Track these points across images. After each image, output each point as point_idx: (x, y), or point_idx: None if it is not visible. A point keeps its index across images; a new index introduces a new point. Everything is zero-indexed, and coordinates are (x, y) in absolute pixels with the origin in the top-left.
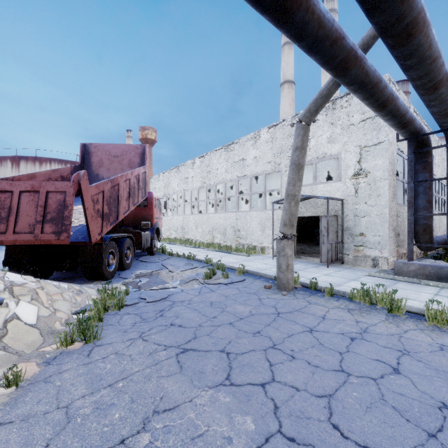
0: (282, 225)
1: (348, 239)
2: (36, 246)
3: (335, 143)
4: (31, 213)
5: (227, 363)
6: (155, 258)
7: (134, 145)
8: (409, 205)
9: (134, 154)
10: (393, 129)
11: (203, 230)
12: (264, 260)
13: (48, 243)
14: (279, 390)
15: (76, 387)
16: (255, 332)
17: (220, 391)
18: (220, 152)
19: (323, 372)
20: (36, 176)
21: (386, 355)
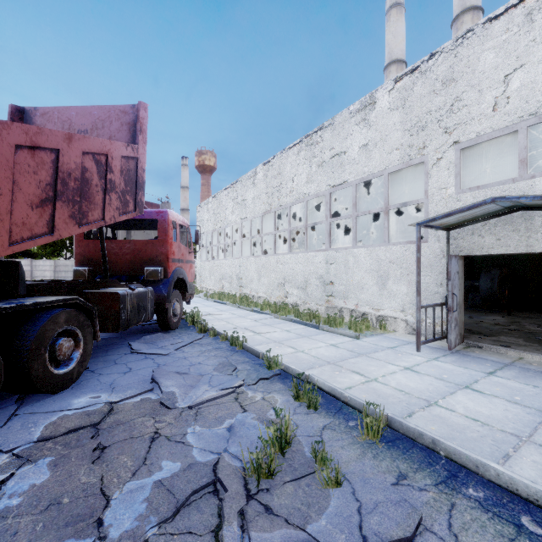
0: None
1: None
2: None
3: None
4: None
5: None
6: (167, 340)
7: (120, 108)
8: None
9: (118, 125)
10: None
11: (269, 282)
12: (398, 352)
13: None
14: None
15: None
16: None
17: None
18: (297, 150)
19: None
20: None
21: None
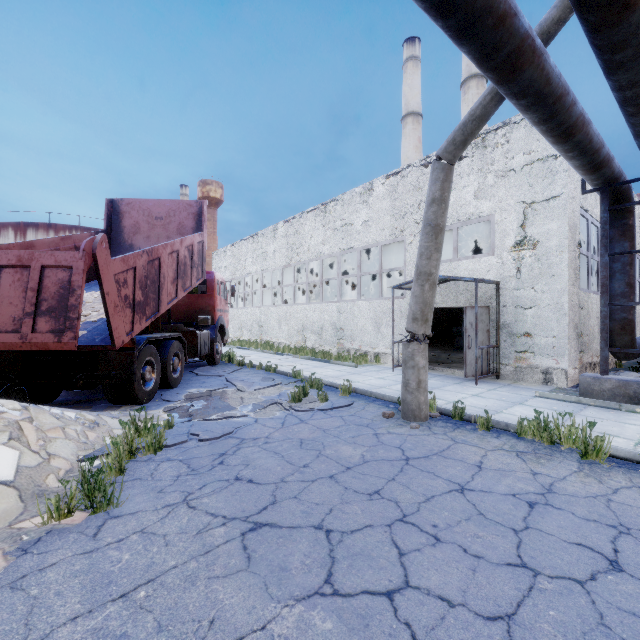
0: (410, 320)
1: (507, 341)
2: (31, 352)
3: (486, 198)
4: (17, 300)
5: (327, 551)
6: (217, 370)
7: (187, 202)
8: (601, 290)
9: (185, 215)
10: (579, 173)
11: (289, 329)
12: (379, 372)
13: (43, 348)
14: (419, 606)
15: (64, 599)
16: (372, 492)
17: (315, 608)
18: (314, 215)
19: (490, 567)
20: (34, 246)
21: (592, 536)
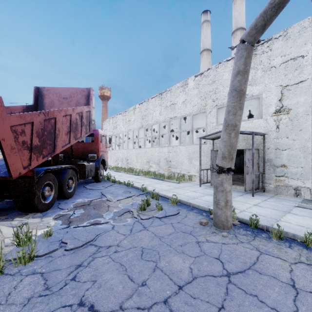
0: (220, 158)
1: (270, 169)
2: None
3: (256, 84)
4: None
5: None
6: (99, 185)
7: (81, 89)
8: None
9: (80, 96)
10: None
11: (142, 161)
12: (192, 187)
13: None
14: None
15: None
16: None
17: None
18: (155, 99)
19: None
20: None
21: None
